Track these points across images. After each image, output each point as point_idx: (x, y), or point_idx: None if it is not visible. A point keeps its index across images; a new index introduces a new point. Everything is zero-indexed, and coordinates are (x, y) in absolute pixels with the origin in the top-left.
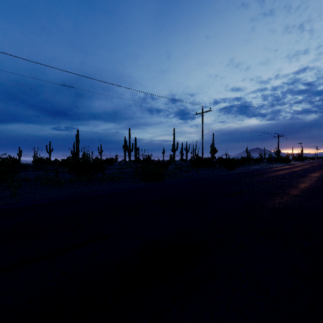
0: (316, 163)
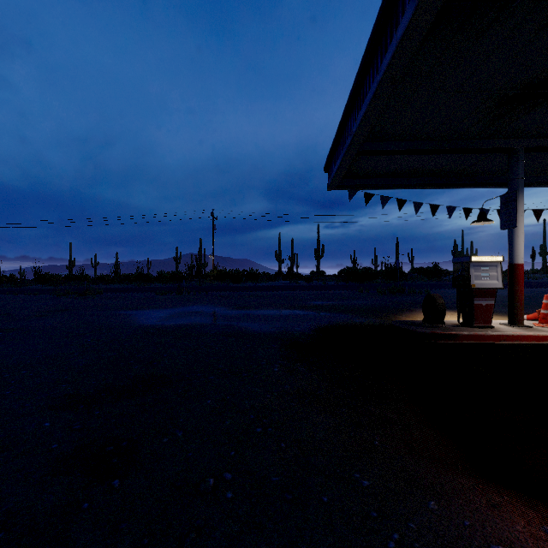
0: None
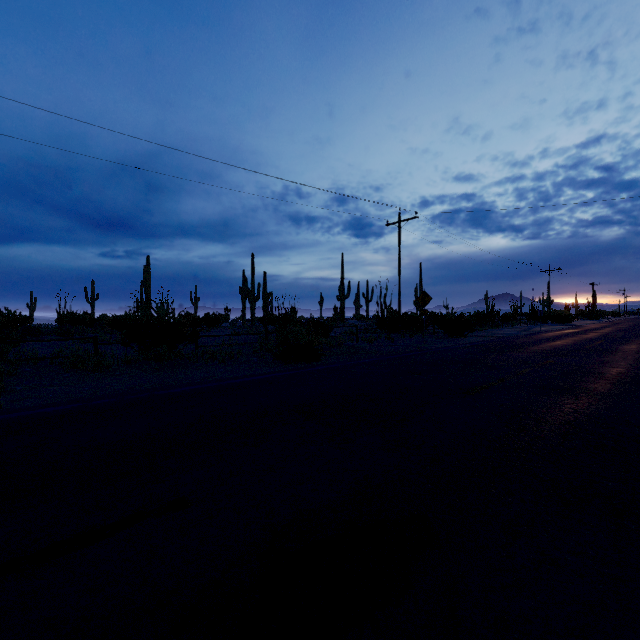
0: (625, 324)
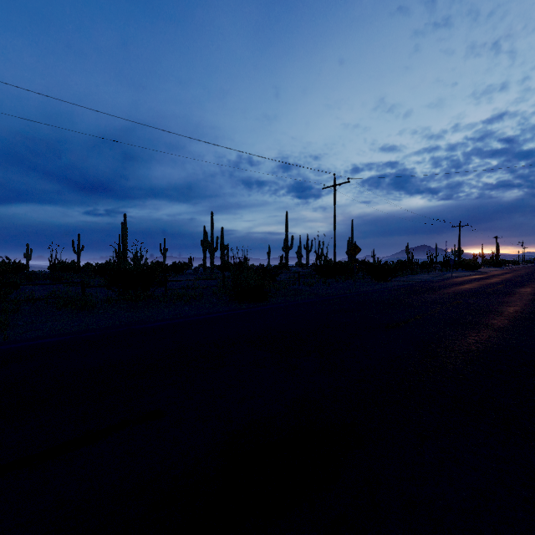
0: (523, 271)
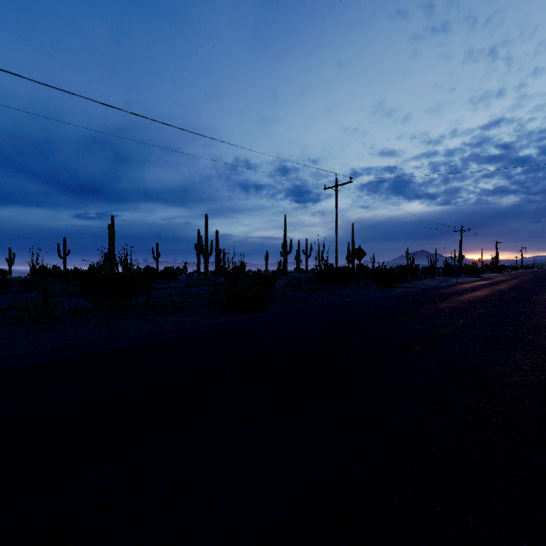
0: (527, 276)
